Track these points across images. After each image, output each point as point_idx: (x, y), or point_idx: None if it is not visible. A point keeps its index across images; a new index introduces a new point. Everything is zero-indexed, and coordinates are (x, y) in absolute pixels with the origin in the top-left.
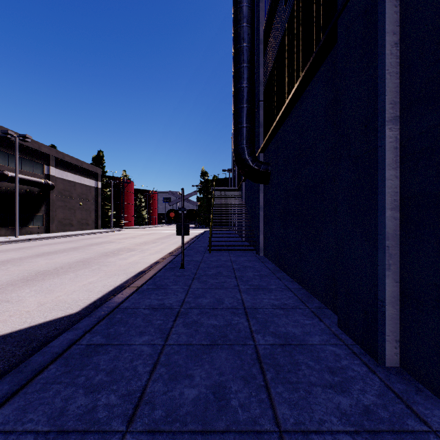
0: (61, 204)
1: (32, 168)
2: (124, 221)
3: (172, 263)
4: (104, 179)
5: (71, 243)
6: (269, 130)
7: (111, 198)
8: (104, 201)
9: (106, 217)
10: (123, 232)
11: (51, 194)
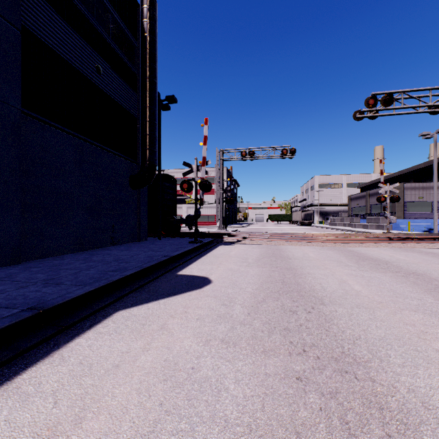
0: None
1: None
2: None
3: None
4: None
5: None
6: None
7: None
8: None
9: None
10: None
11: None
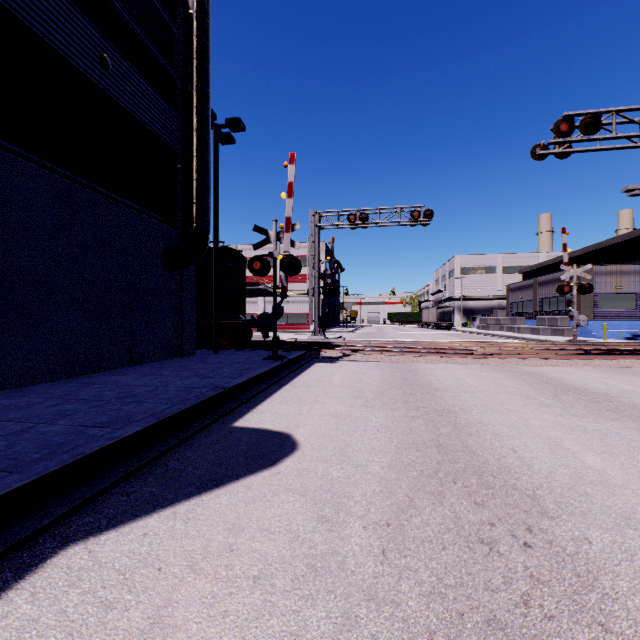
0: None
1: None
2: None
3: None
4: None
5: None
6: None
7: None
8: None
9: None
10: None
11: None
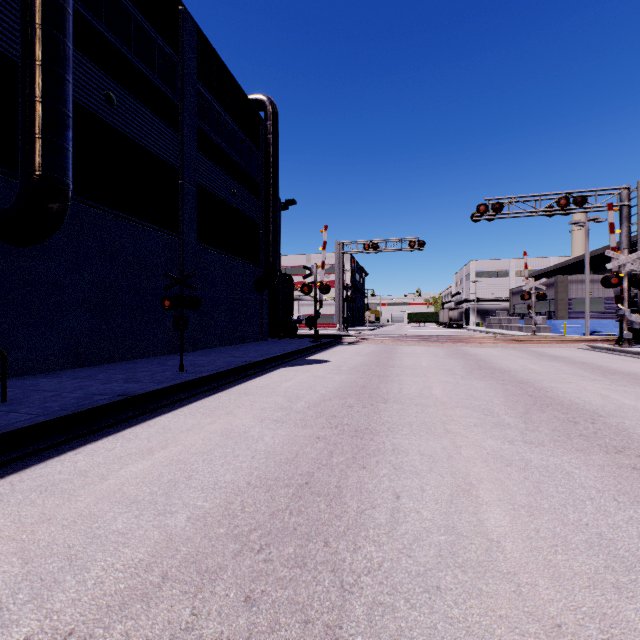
0: None
1: None
2: None
3: (177, 378)
4: None
5: None
6: None
7: None
8: None
9: None
10: None
11: None
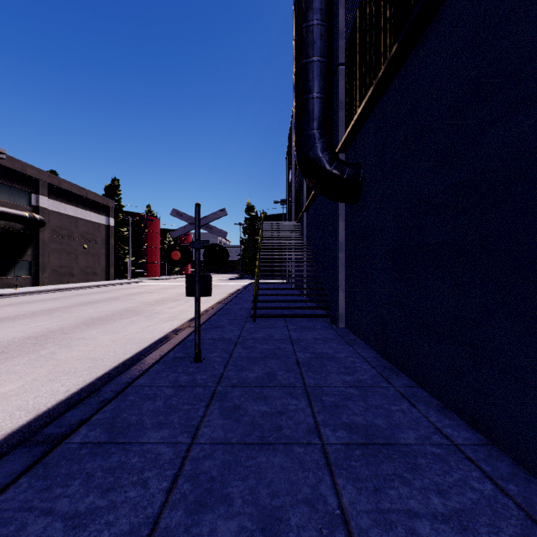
0: (56, 247)
1: (13, 196)
2: (146, 270)
3: (183, 346)
4: (120, 215)
5: (57, 300)
6: (358, 107)
7: (129, 240)
8: (121, 243)
9: (123, 265)
10: (141, 285)
11: (41, 233)
